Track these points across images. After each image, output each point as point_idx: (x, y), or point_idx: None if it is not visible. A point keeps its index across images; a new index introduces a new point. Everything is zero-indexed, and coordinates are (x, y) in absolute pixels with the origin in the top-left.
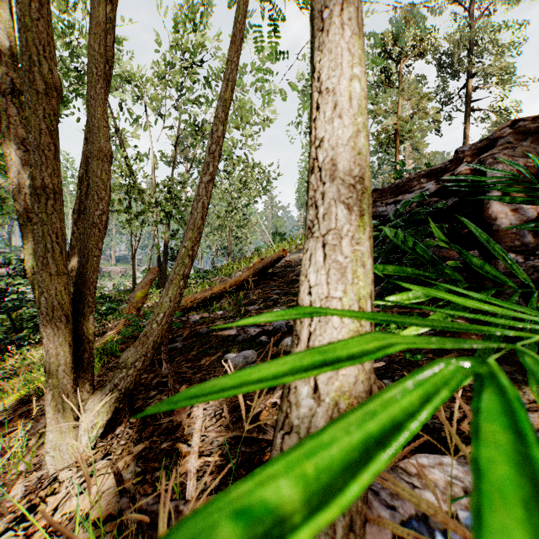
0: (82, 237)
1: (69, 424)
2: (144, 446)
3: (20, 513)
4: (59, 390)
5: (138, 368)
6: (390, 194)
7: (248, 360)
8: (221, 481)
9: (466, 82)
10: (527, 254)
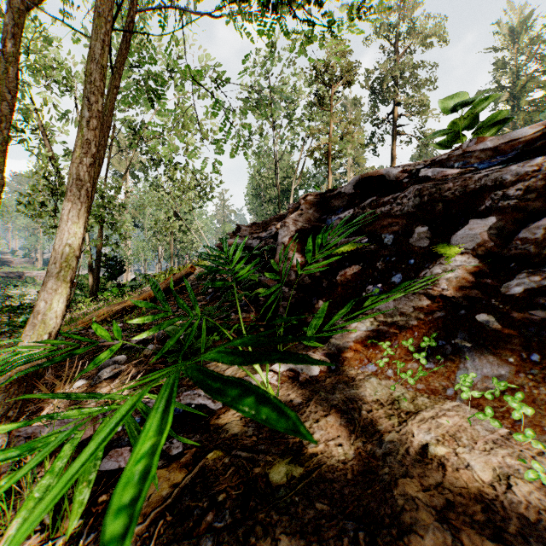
0: None
1: None
2: None
3: None
4: None
5: None
6: (262, 229)
7: (117, 363)
8: None
9: (393, 108)
10: (291, 287)
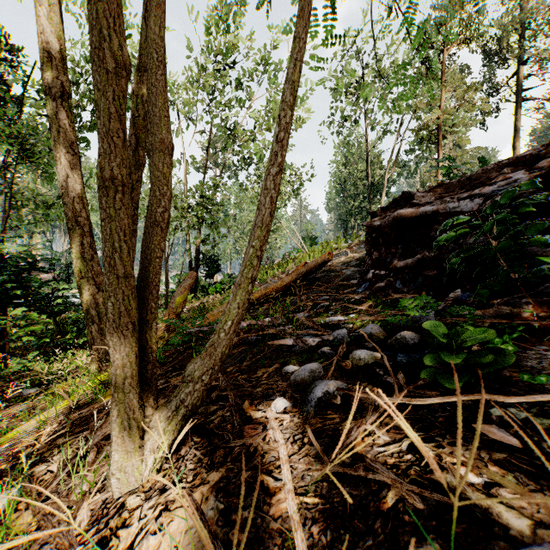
0: (143, 236)
1: (135, 444)
2: (220, 475)
3: (90, 545)
4: (125, 405)
5: (205, 382)
6: (459, 189)
7: (315, 374)
8: (332, 534)
9: (516, 69)
10: None
